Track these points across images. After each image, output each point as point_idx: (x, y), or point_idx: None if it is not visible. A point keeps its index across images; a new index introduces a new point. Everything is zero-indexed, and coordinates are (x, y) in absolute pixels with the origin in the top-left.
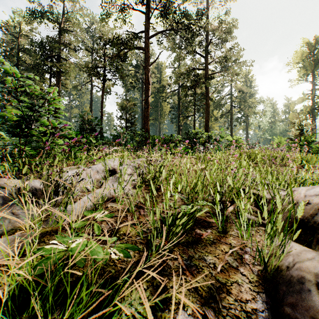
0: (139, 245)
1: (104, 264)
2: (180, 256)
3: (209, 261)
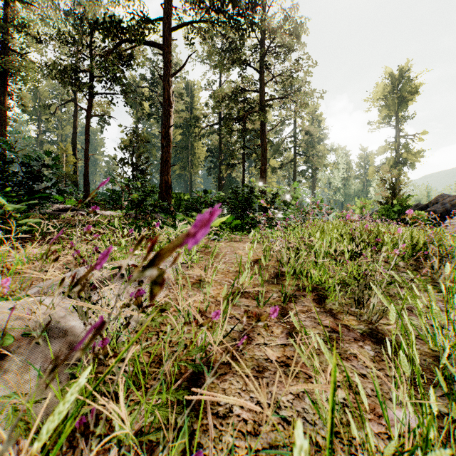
0: None
1: None
2: None
3: None
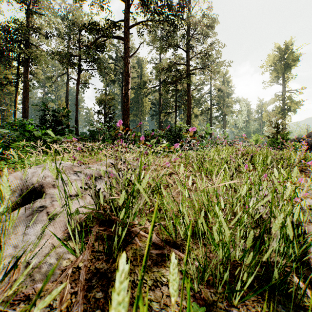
0: None
1: None
2: None
3: None
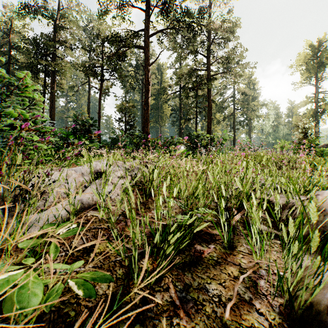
0: (118, 270)
1: (62, 303)
2: (173, 285)
3: (212, 292)
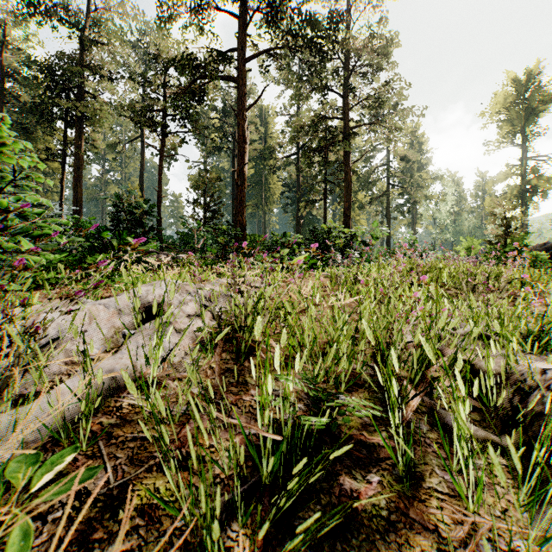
0: None
1: None
2: None
3: None
